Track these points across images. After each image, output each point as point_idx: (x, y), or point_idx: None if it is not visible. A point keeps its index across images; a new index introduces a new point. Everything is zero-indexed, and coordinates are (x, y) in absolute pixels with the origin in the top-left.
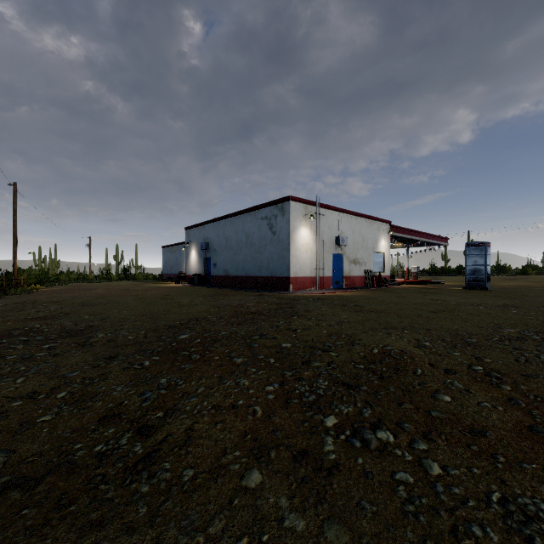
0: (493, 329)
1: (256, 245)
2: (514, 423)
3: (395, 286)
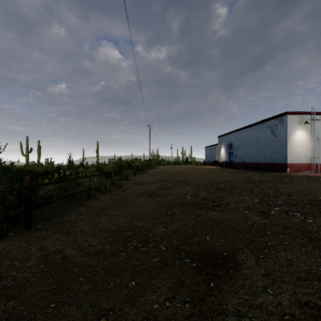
0: None
1: (262, 144)
2: None
3: None
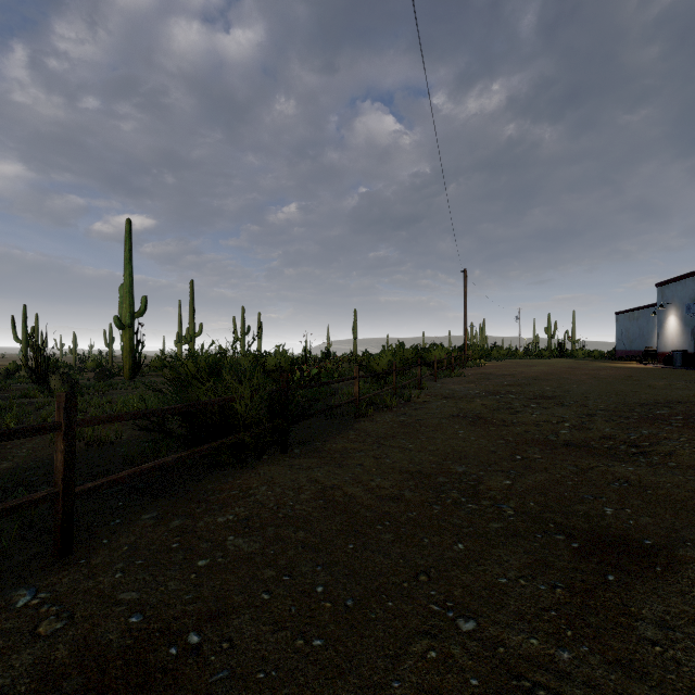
0: None
1: None
2: None
3: None
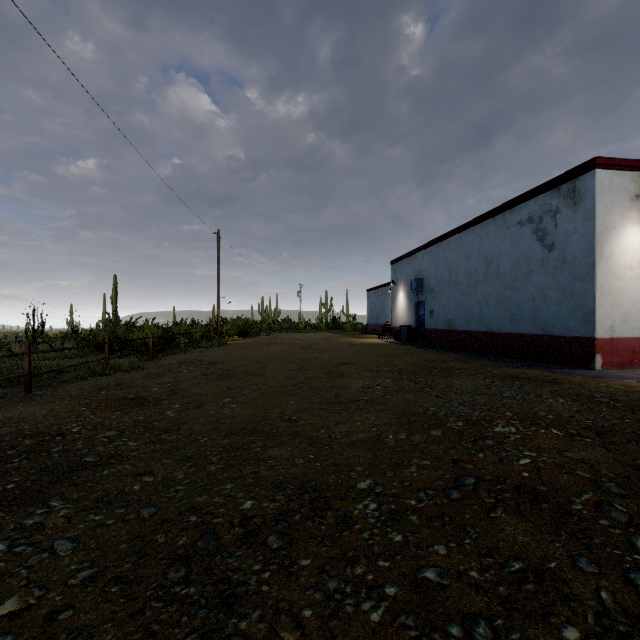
0: None
1: (506, 275)
2: None
3: None
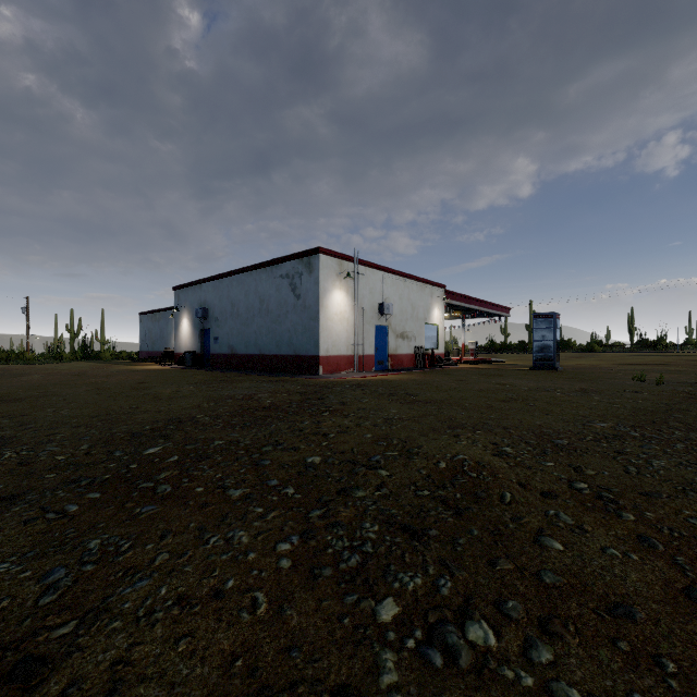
0: (582, 424)
1: (273, 312)
2: (663, 585)
3: (451, 366)
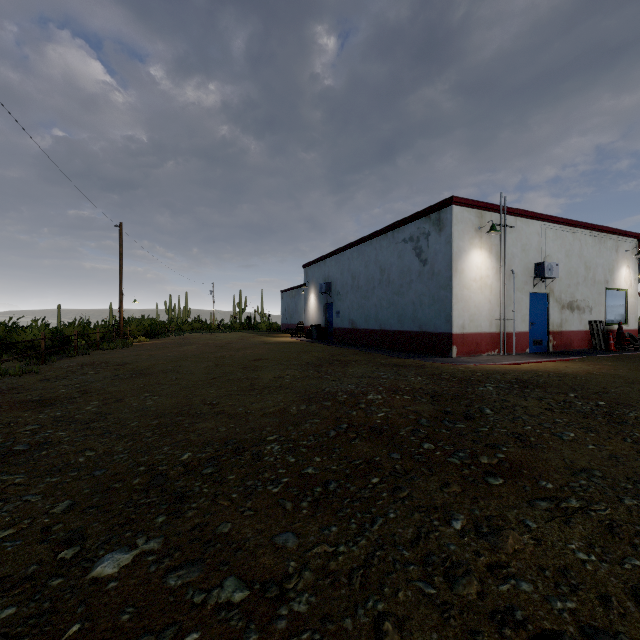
0: None
1: (395, 282)
2: None
3: None
